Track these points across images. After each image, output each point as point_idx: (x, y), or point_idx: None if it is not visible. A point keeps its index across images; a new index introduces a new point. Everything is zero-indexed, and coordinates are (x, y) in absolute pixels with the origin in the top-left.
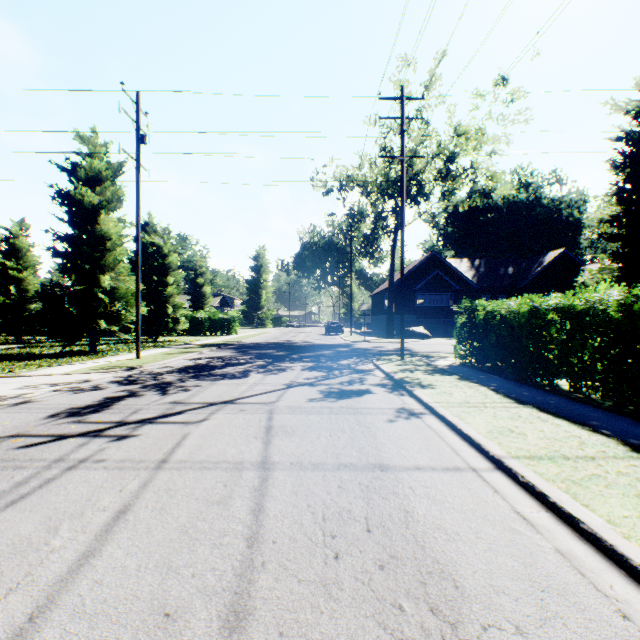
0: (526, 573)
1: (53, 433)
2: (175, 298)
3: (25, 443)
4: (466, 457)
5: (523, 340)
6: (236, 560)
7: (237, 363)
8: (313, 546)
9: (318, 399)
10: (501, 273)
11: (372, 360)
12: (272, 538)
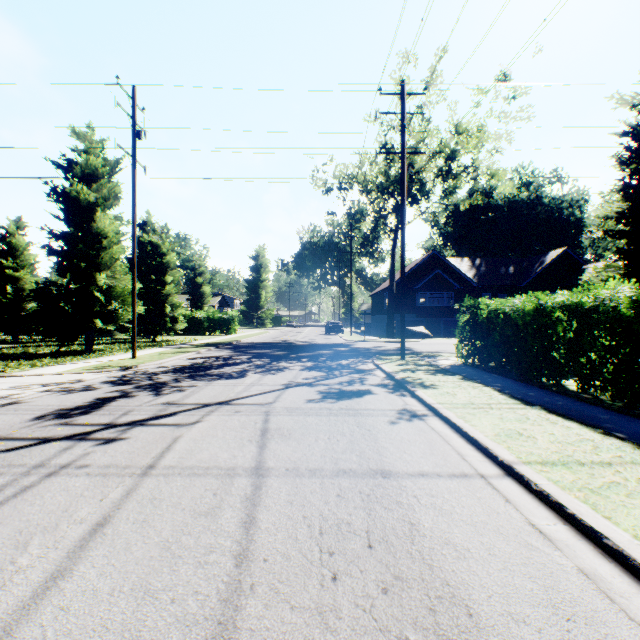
0: (548, 598)
1: (37, 436)
2: (173, 297)
3: (6, 447)
4: (473, 462)
5: (528, 339)
6: (222, 582)
7: (235, 363)
8: (308, 565)
9: (317, 400)
10: (502, 272)
11: (372, 360)
12: (263, 555)
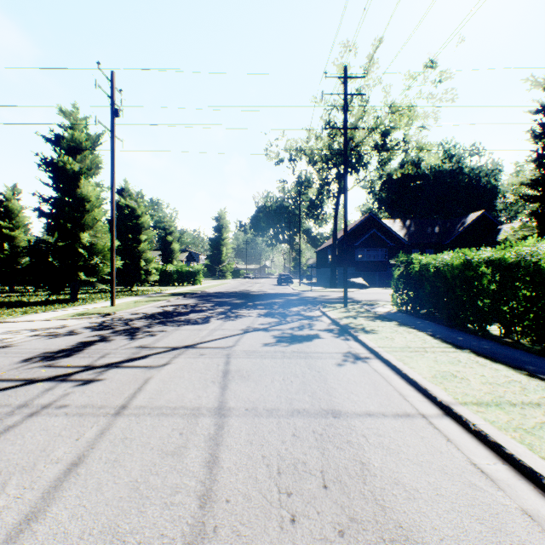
0: (497, 541)
1: (23, 377)
2: (147, 253)
3: None
4: (414, 402)
5: (456, 290)
6: (186, 524)
7: (200, 310)
8: (268, 506)
9: (272, 344)
10: (429, 232)
11: (319, 307)
12: (225, 496)
